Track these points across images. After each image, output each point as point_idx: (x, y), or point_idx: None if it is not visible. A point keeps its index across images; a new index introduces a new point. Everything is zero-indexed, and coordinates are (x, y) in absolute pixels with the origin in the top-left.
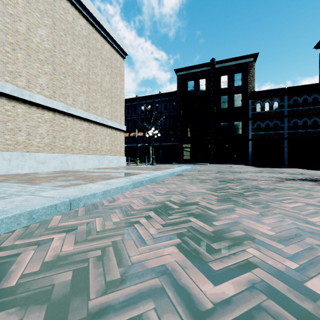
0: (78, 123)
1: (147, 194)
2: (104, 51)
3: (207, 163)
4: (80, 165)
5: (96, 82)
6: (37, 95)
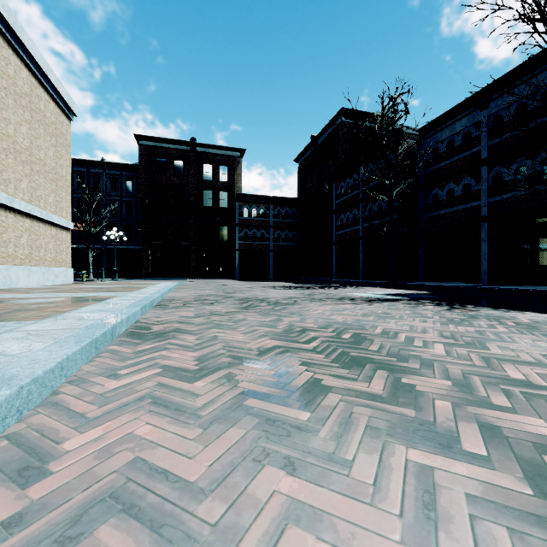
0: (20, 220)
1: (185, 294)
2: (48, 112)
3: (186, 278)
4: (24, 281)
5: (39, 160)
6: None
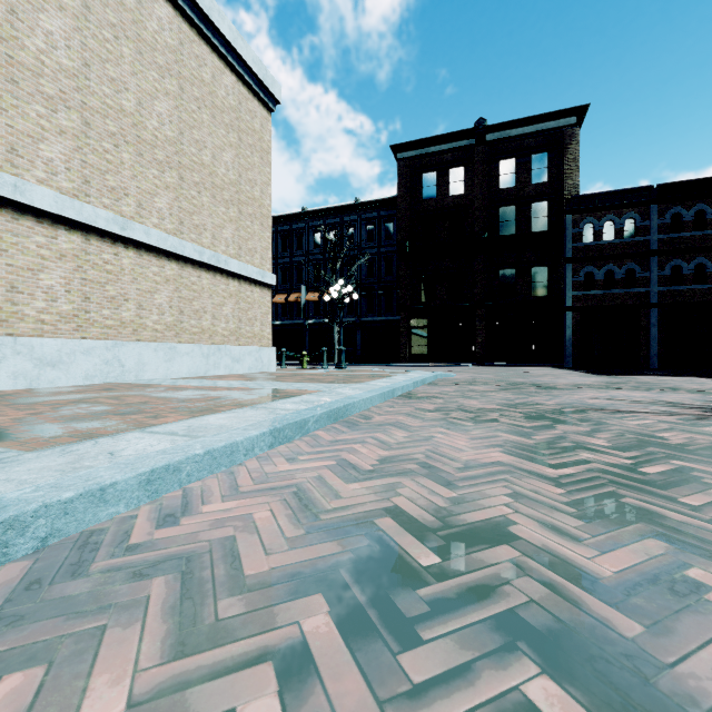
0: (151, 263)
1: (313, 475)
2: (221, 89)
3: (468, 363)
4: (158, 369)
5: (200, 165)
6: (36, 188)
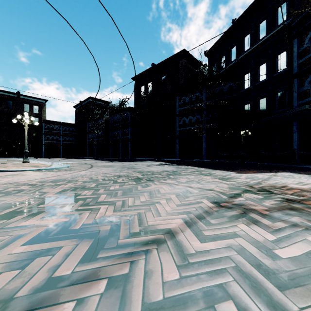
0: None
1: None
2: None
3: (14, 157)
4: None
5: None
6: None
